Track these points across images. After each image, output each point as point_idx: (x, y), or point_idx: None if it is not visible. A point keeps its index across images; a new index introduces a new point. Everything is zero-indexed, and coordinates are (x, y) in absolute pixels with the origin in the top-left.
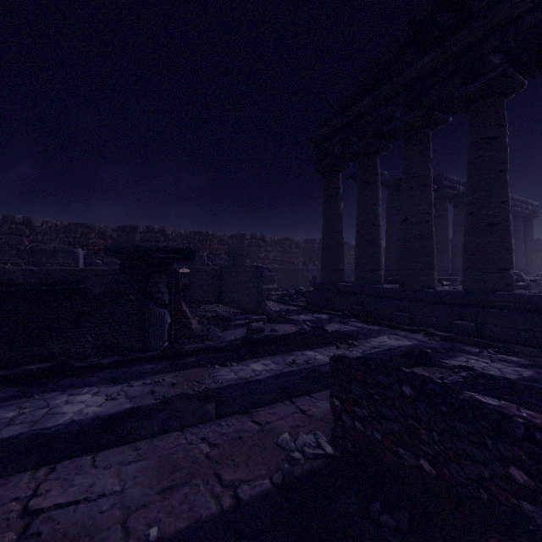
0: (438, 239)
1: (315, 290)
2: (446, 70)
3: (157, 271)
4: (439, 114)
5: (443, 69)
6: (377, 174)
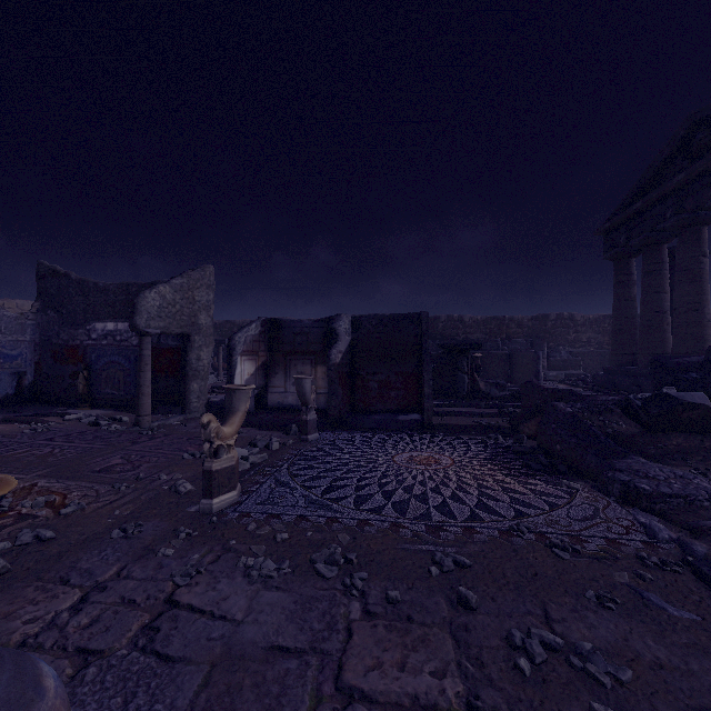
0: None
1: (604, 373)
2: (702, 182)
3: (461, 355)
4: (706, 213)
5: (699, 180)
6: (662, 262)
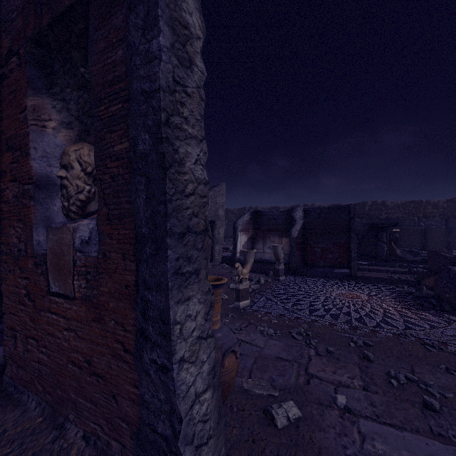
0: None
1: None
2: None
3: (381, 231)
4: None
5: None
6: None
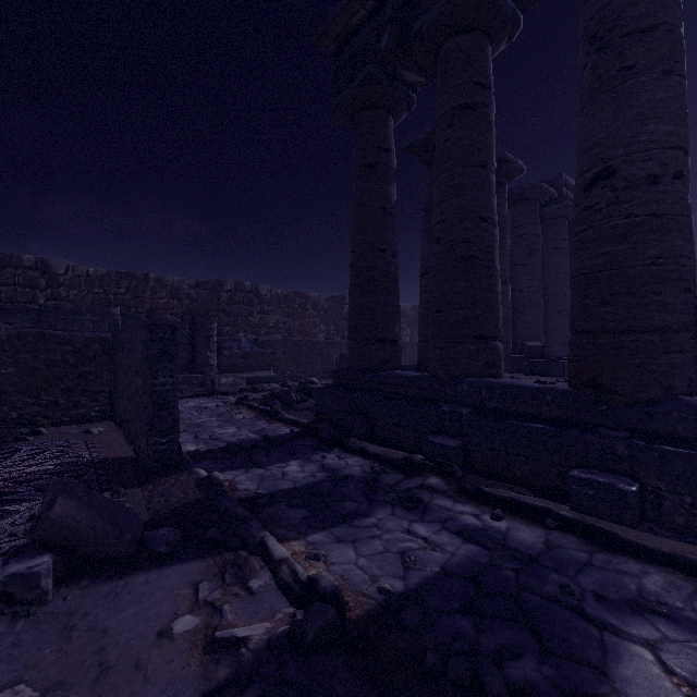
0: (552, 289)
1: (335, 386)
2: None
3: None
4: None
5: None
6: (488, 88)
